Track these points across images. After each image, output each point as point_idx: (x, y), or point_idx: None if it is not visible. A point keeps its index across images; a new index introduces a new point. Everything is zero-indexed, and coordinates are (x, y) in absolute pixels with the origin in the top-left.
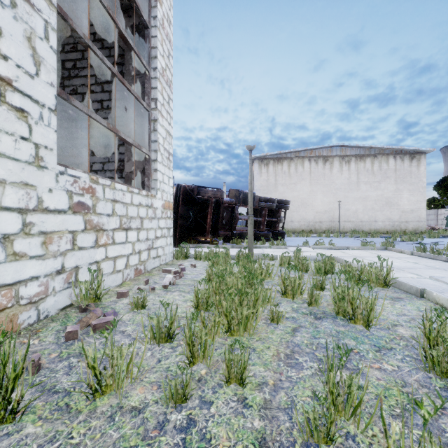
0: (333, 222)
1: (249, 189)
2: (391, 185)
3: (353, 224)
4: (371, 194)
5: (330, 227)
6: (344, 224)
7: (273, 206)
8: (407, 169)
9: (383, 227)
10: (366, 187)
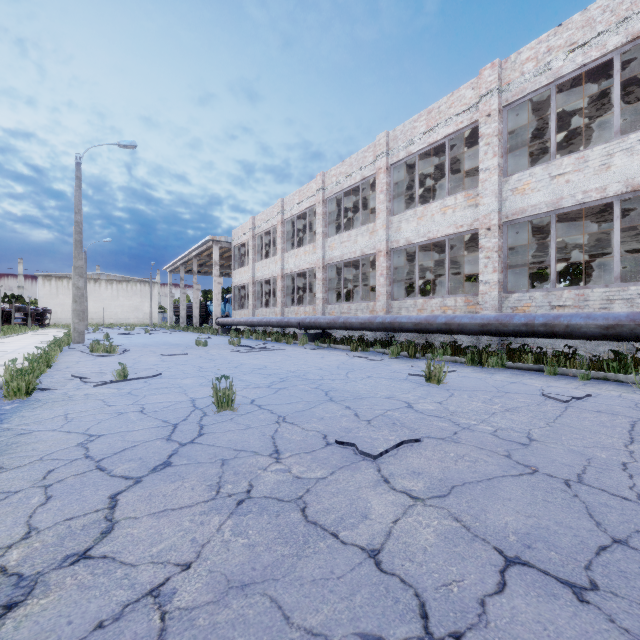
0: (102, 319)
1: (13, 311)
2: (139, 299)
3: (115, 320)
4: (126, 303)
5: (99, 322)
6: (109, 320)
7: (38, 312)
8: (147, 291)
9: (134, 322)
10: (123, 299)
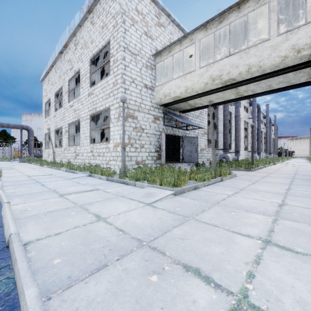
0: None
1: (283, 152)
2: None
3: None
4: None
5: None
6: None
7: (290, 152)
8: None
9: None
10: None
